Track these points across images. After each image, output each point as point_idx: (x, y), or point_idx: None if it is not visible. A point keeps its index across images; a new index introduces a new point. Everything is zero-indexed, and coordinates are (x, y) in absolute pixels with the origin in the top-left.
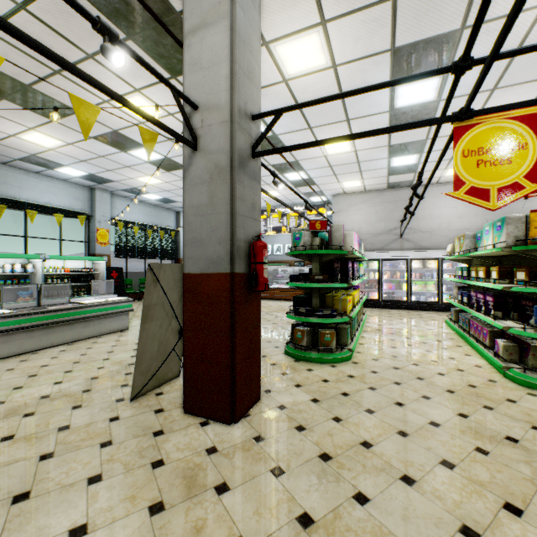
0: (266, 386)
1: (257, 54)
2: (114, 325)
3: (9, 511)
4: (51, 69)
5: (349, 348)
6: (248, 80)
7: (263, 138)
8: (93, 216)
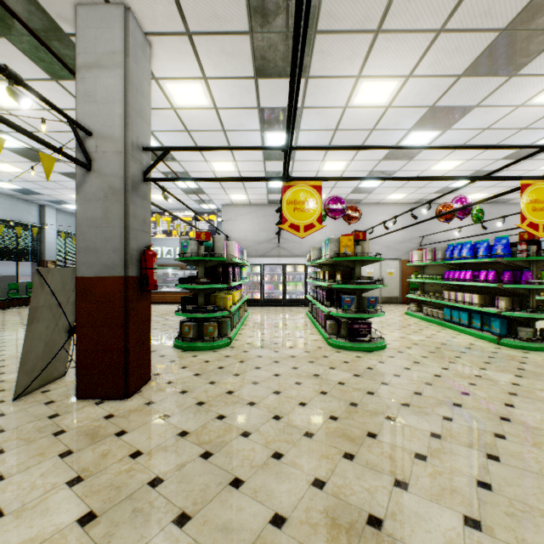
0: (156, 371)
1: (148, 96)
2: None
3: None
4: None
5: (229, 337)
6: (140, 118)
7: (153, 167)
8: None
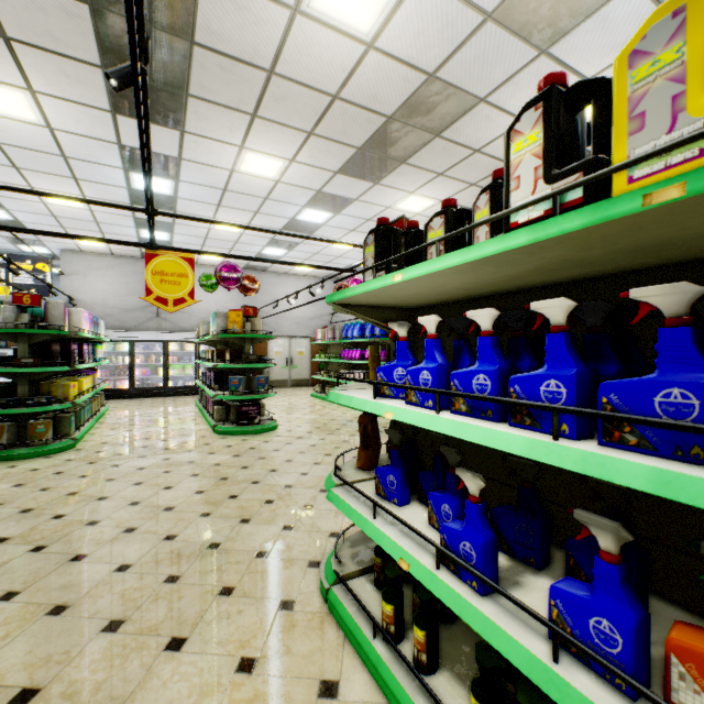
0: None
1: None
2: None
3: None
4: None
5: (73, 437)
6: None
7: None
8: None
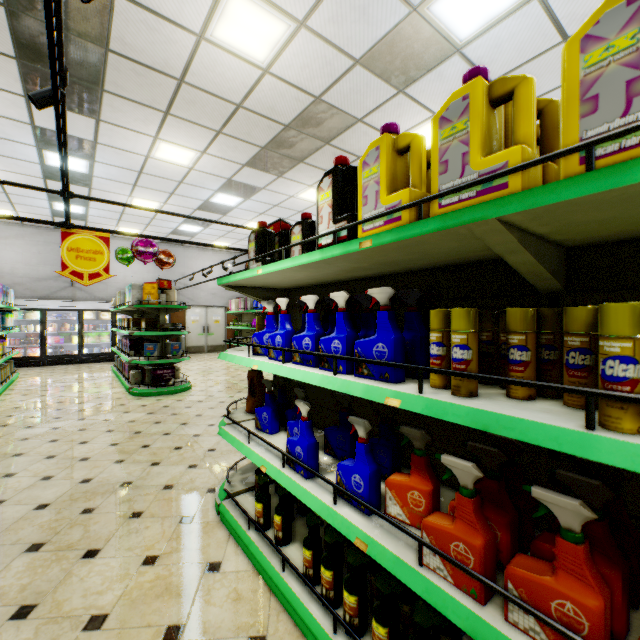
0: None
1: None
2: None
3: None
4: None
5: None
6: None
7: None
8: None
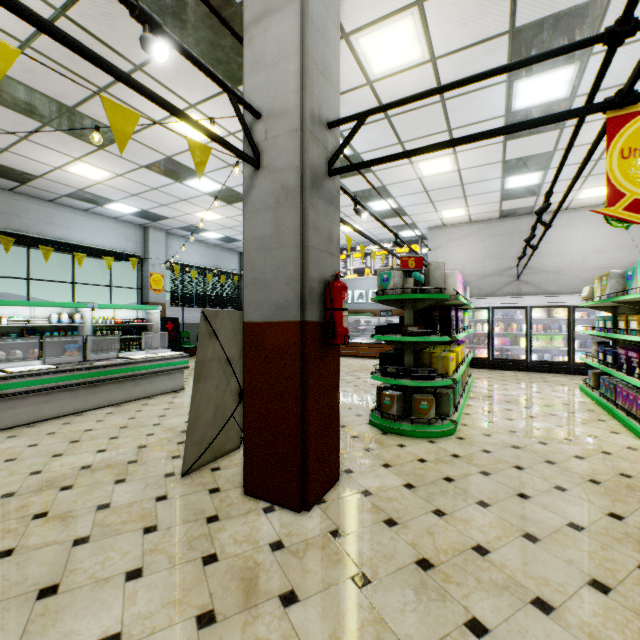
0: (346, 464)
1: (334, 46)
2: (167, 385)
3: (33, 608)
4: (96, 86)
5: (452, 419)
6: (323, 78)
7: (341, 150)
8: (146, 258)
